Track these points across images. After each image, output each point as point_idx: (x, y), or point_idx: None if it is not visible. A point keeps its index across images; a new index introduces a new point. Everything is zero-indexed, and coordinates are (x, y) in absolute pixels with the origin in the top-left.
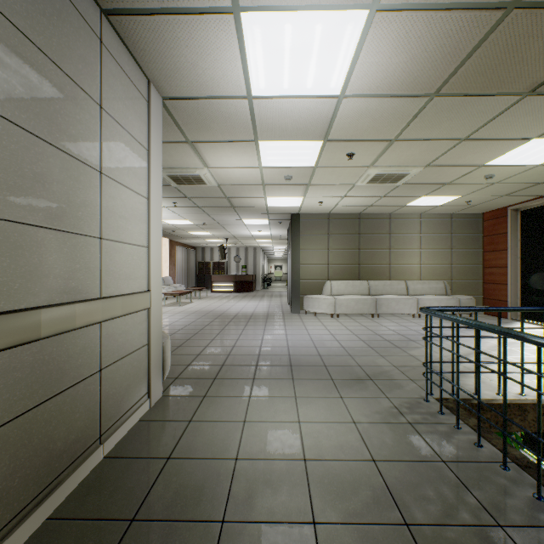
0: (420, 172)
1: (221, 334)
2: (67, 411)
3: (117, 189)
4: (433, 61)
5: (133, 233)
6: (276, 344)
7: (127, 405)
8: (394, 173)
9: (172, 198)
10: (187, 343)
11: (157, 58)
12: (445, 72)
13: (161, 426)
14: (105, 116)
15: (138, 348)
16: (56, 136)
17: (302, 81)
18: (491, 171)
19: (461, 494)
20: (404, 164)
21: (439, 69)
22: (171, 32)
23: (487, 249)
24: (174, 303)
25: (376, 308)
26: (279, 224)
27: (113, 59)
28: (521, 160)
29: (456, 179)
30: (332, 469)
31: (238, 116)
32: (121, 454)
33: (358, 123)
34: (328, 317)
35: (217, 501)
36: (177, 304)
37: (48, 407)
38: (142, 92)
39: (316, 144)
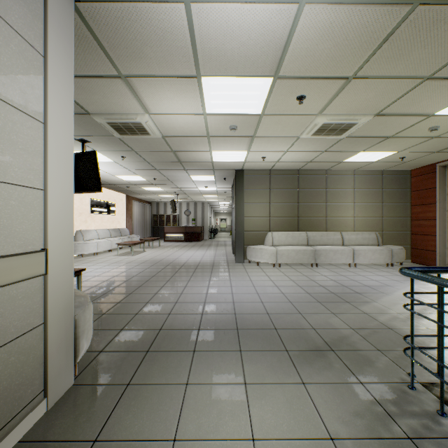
0: (367, 122)
1: (165, 286)
2: None
3: None
4: None
5: (6, 166)
6: (221, 299)
7: None
8: (342, 123)
9: (119, 151)
10: (128, 299)
11: None
12: None
13: None
14: None
15: (22, 333)
16: None
17: None
18: (438, 122)
19: None
20: (353, 112)
21: None
22: None
23: (415, 203)
24: (128, 253)
25: (315, 257)
26: (224, 180)
27: None
28: None
29: (399, 132)
30: None
31: (174, 34)
32: None
33: (316, 50)
34: (270, 266)
35: None
36: (130, 254)
37: None
38: None
39: (265, 82)
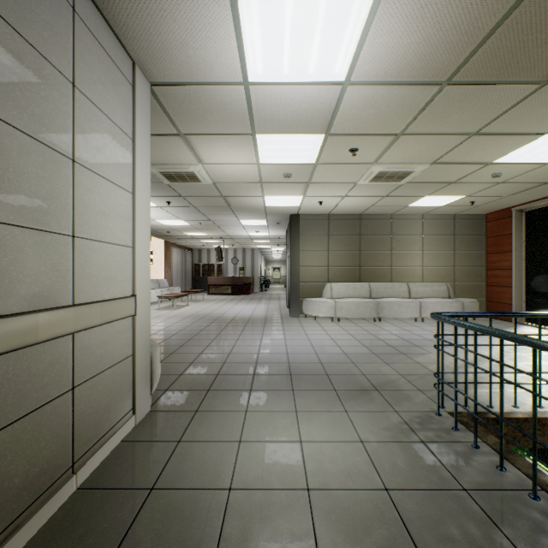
0: (425, 169)
1: (217, 340)
2: (28, 440)
3: (95, 180)
4: (449, 42)
5: (114, 231)
6: (275, 351)
7: (107, 425)
8: (399, 171)
9: (165, 197)
10: (180, 350)
11: (142, 35)
12: (460, 56)
13: (146, 448)
14: (79, 97)
15: (121, 359)
16: (13, 113)
17: (303, 64)
18: (499, 169)
19: (490, 532)
20: (409, 161)
21: (454, 52)
22: (156, 3)
23: (490, 251)
24: (169, 307)
25: (377, 311)
26: (277, 225)
27: (89, 33)
28: (531, 157)
29: (461, 178)
30: (340, 501)
31: (233, 105)
32: (98, 484)
33: (363, 115)
34: (328, 321)
35: (206, 545)
36: (172, 308)
37: (2, 438)
38: (126, 74)
39: (317, 138)
